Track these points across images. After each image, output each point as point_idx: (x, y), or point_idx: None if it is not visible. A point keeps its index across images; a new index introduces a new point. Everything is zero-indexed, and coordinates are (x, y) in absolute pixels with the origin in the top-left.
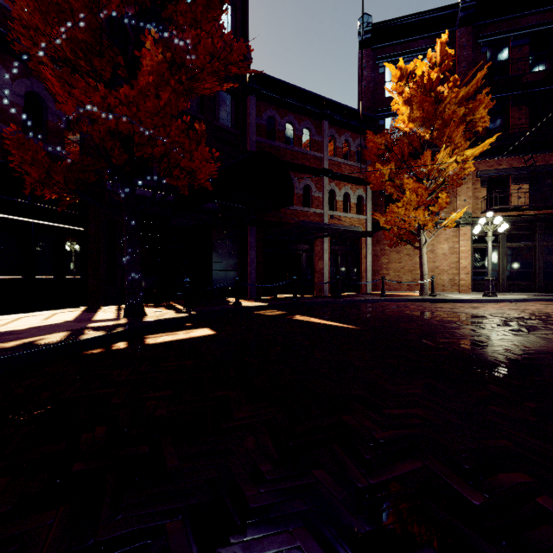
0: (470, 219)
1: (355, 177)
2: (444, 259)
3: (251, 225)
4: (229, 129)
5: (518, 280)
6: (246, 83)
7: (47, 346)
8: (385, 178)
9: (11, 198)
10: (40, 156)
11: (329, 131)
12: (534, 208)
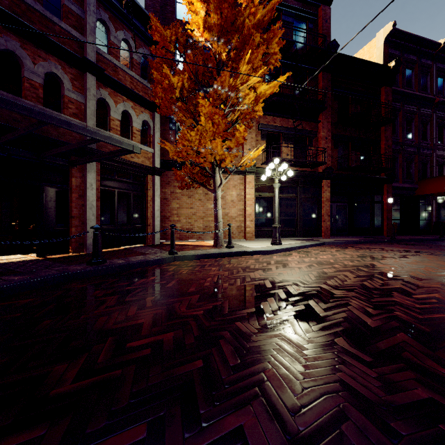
0: (254, 168)
1: (139, 94)
2: (233, 206)
3: None
4: None
5: (286, 226)
6: None
7: None
8: (176, 94)
9: None
10: None
11: (98, 12)
12: (298, 165)
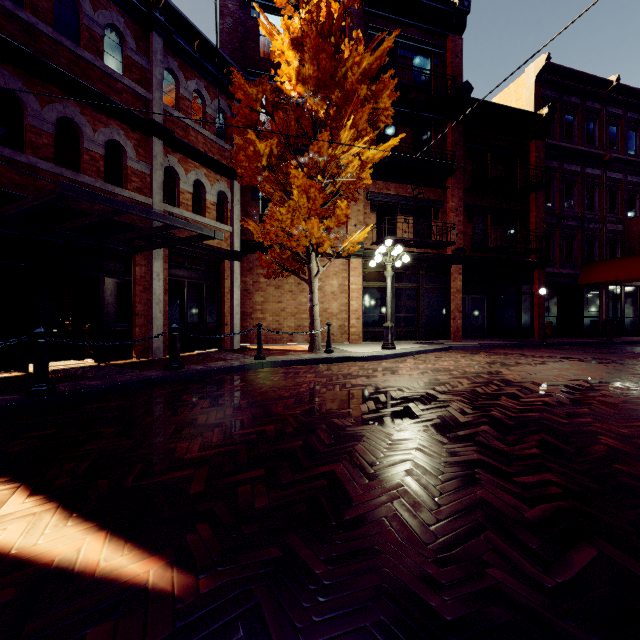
0: (362, 250)
1: (214, 159)
2: (333, 299)
3: None
4: None
5: (404, 326)
6: None
7: None
8: (263, 162)
9: None
10: None
11: (166, 60)
12: (419, 245)
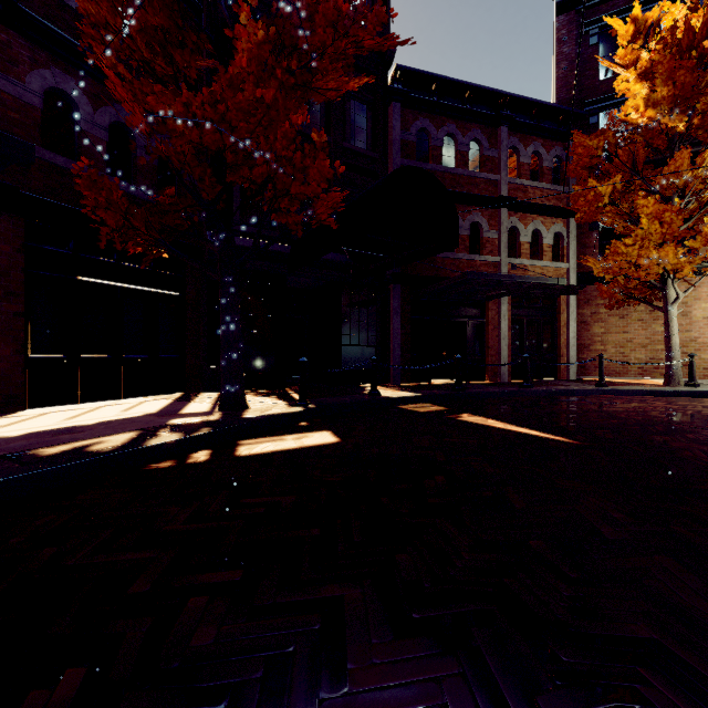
0: None
1: (550, 206)
2: (707, 326)
3: (395, 282)
4: (364, 151)
5: None
6: (387, 86)
7: (94, 457)
8: (604, 201)
9: (94, 257)
10: (115, 197)
11: (509, 141)
12: None
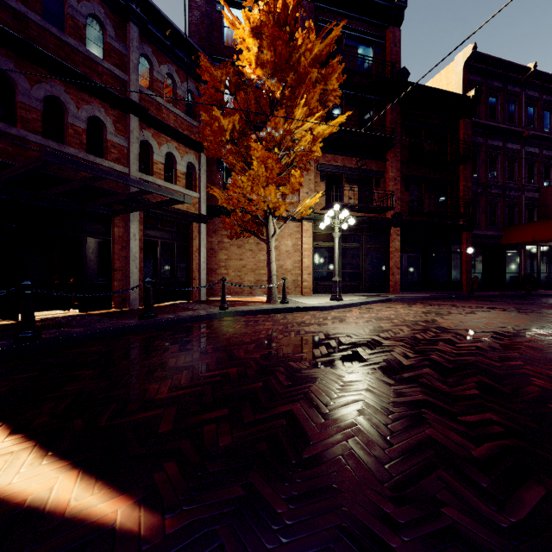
0: (313, 214)
1: (184, 134)
2: (288, 257)
3: None
4: None
5: (349, 280)
6: None
7: None
8: (226, 136)
9: None
10: None
11: (141, 46)
12: (363, 210)
